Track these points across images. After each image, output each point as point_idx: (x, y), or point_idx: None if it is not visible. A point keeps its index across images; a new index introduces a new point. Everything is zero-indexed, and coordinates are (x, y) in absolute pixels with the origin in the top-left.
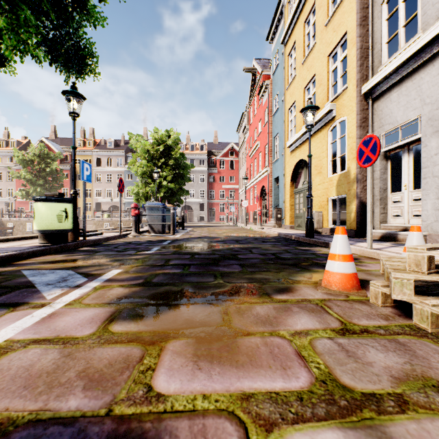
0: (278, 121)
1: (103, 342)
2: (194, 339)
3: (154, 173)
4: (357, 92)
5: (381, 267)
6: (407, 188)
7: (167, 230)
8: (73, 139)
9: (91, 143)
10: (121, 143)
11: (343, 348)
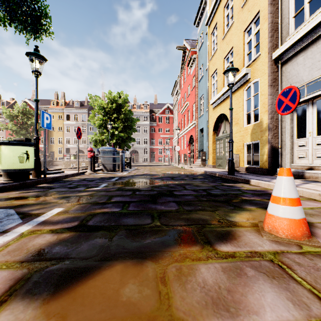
0: (202, 86)
1: None
2: None
3: (108, 124)
4: (269, 58)
5: None
6: (311, 134)
7: (117, 169)
8: (36, 93)
9: (62, 103)
10: (85, 103)
11: None
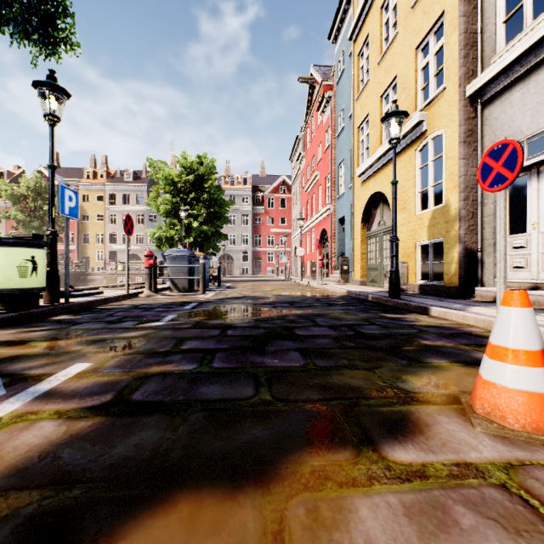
0: (343, 144)
1: None
2: None
3: (181, 211)
4: (460, 94)
5: None
6: (535, 227)
7: (196, 287)
8: (51, 154)
9: (104, 175)
10: (142, 174)
11: None
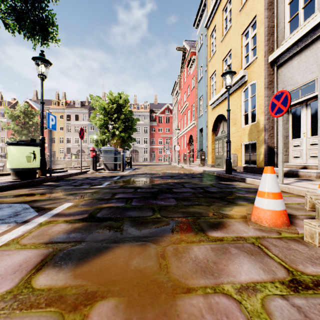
0: (202, 86)
1: (15, 307)
2: (125, 299)
3: (109, 125)
4: (265, 61)
5: (307, 204)
6: (305, 135)
7: (118, 168)
8: (41, 96)
9: (63, 103)
10: (85, 103)
11: (307, 317)
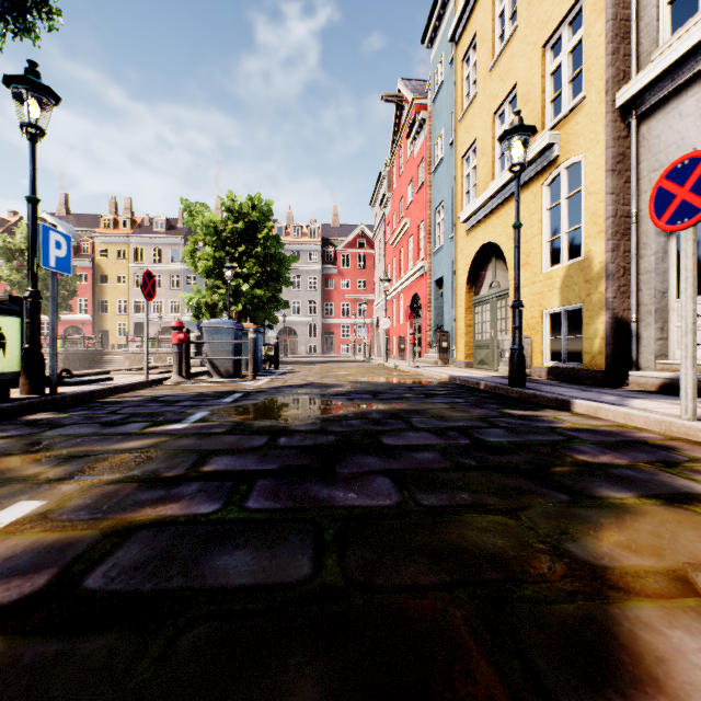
0: (442, 181)
1: None
2: None
3: (226, 268)
4: (607, 104)
5: None
6: None
7: (244, 371)
8: (31, 182)
9: (127, 223)
10: (177, 223)
11: None
